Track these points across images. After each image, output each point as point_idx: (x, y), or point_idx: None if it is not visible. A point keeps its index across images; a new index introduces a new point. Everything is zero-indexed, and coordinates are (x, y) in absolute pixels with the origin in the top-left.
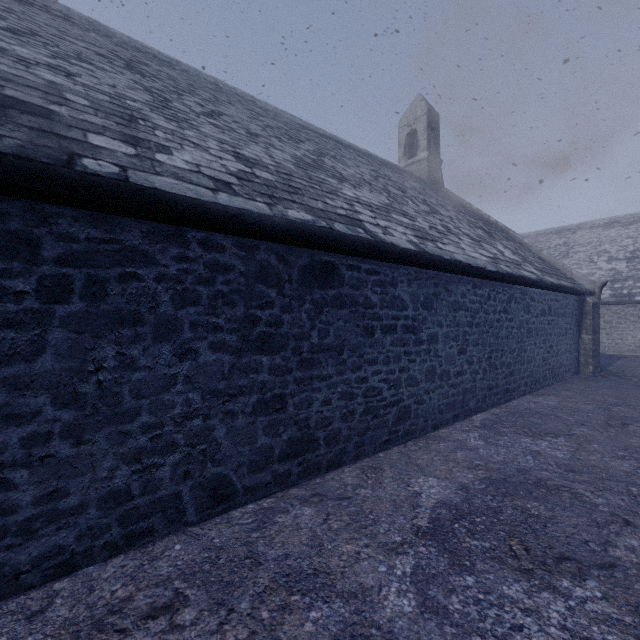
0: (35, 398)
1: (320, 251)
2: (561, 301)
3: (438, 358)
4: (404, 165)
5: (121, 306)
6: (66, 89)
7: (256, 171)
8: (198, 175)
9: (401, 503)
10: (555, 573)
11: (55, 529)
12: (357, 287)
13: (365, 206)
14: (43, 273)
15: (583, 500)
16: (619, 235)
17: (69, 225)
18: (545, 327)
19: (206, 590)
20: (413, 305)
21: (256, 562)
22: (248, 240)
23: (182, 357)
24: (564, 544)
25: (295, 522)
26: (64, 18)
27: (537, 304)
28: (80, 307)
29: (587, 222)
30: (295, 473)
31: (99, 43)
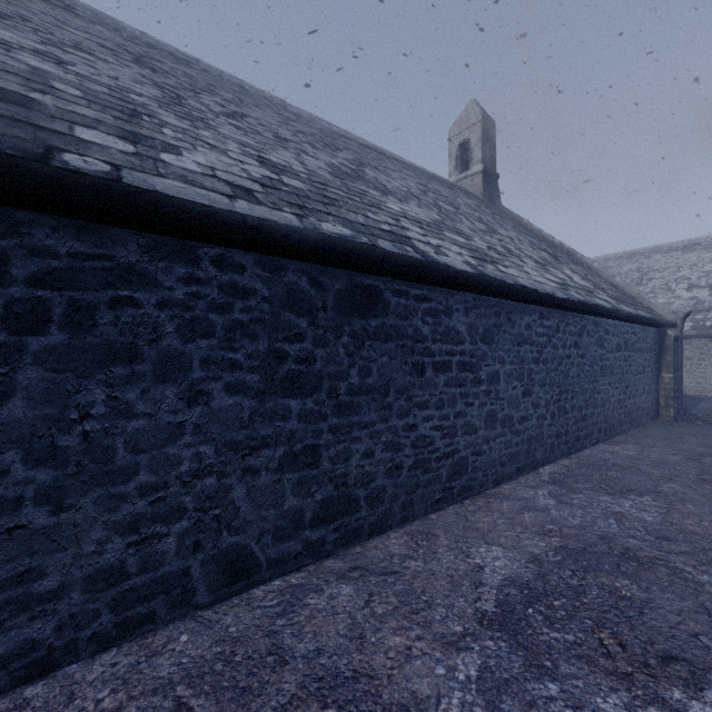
0: (1, 454)
1: (361, 273)
2: (639, 334)
3: (499, 401)
4: (455, 180)
5: (113, 338)
6: (54, 77)
7: (284, 178)
8: (212, 179)
9: (460, 580)
10: (662, 679)
11: (27, 619)
12: (405, 316)
13: (413, 222)
14: (11, 296)
15: (684, 577)
16: (700, 259)
17: (46, 236)
18: (621, 364)
19: (216, 700)
20: (471, 338)
21: (281, 660)
22: (273, 258)
23: (191, 401)
24: (668, 638)
25: (330, 605)
26: (66, 9)
27: (612, 337)
28: (60, 339)
29: (663, 245)
30: (330, 541)
31: (105, 36)
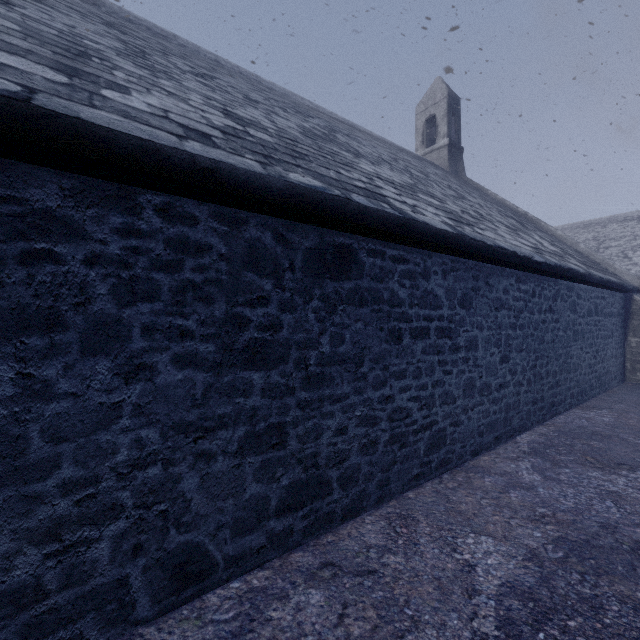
0: None
1: (332, 230)
2: (607, 299)
3: (478, 368)
4: (422, 154)
5: (25, 301)
6: None
7: (250, 130)
8: (162, 120)
9: (449, 585)
10: None
11: None
12: (381, 279)
13: (387, 182)
14: None
15: None
16: None
17: None
18: (591, 329)
19: None
20: (449, 302)
21: None
22: (232, 210)
23: (130, 377)
24: None
25: (296, 620)
26: None
27: (583, 302)
28: None
29: (619, 215)
30: (299, 529)
31: (80, 5)
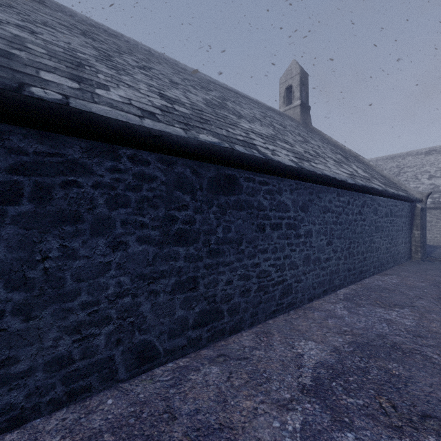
0: None
1: (224, 166)
2: (399, 206)
3: (312, 248)
4: (283, 110)
5: (64, 207)
6: (28, 41)
7: (175, 106)
8: (129, 106)
9: (288, 363)
10: (422, 430)
11: (7, 390)
12: (252, 194)
13: (257, 135)
14: None
15: (433, 362)
16: (436, 160)
17: (19, 141)
18: (388, 225)
19: None
20: (294, 208)
21: (172, 416)
22: (168, 157)
23: (115, 248)
24: (424, 402)
25: (204, 379)
26: (39, 2)
27: (382, 208)
28: (29, 208)
29: (413, 151)
30: (205, 337)
31: (63, 19)
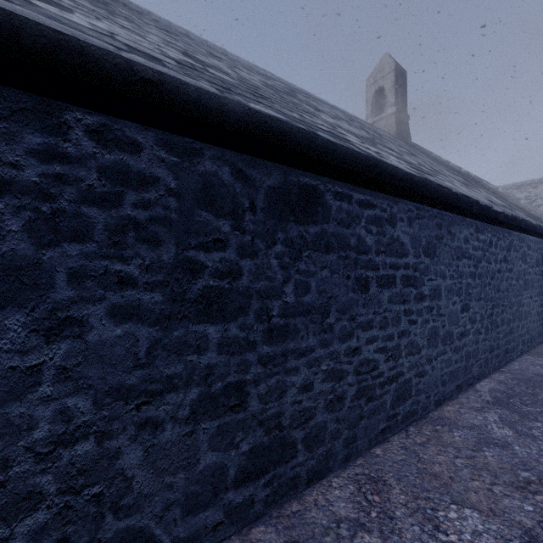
0: None
1: (297, 169)
2: None
3: (441, 317)
4: (371, 122)
5: None
6: None
7: (210, 69)
8: (104, 36)
9: None
10: None
11: None
12: (347, 224)
13: (348, 132)
14: None
15: None
16: None
17: None
18: (539, 278)
19: None
20: (414, 250)
21: None
22: (184, 139)
23: (52, 334)
24: None
25: None
26: None
27: (532, 253)
28: None
29: None
30: (260, 499)
31: None
